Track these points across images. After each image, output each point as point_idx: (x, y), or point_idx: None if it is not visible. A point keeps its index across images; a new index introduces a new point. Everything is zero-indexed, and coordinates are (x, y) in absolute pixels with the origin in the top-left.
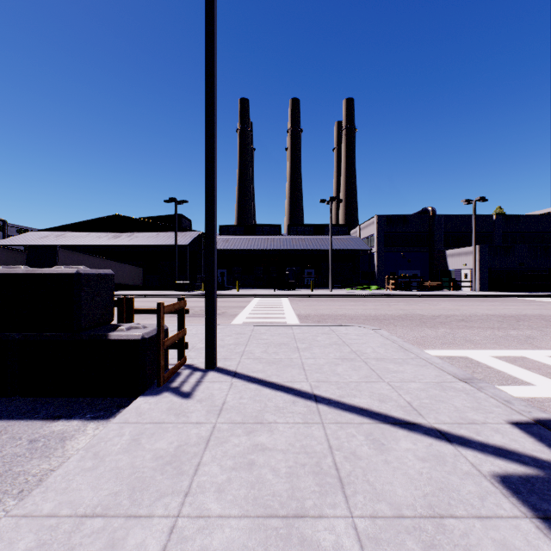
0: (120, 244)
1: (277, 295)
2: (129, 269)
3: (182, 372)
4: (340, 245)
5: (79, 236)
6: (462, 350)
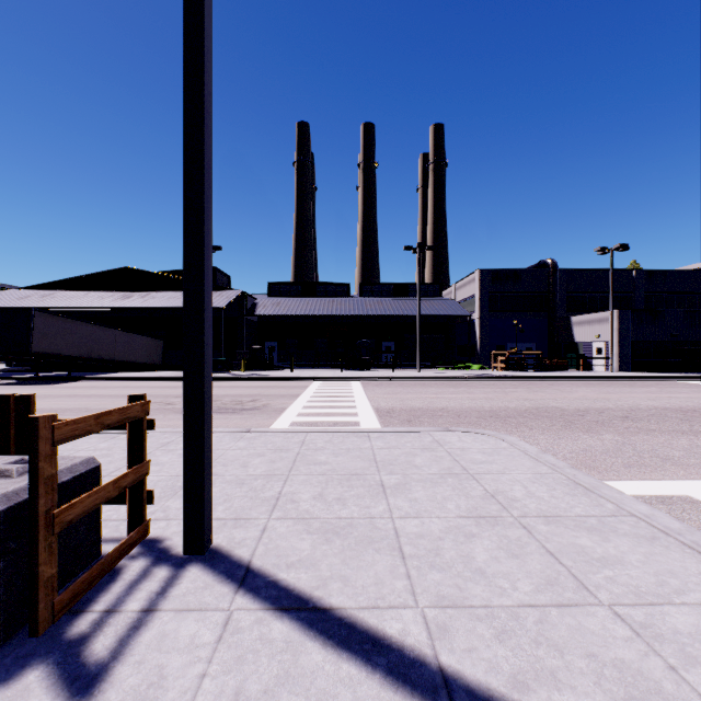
0: (128, 306)
1: (345, 378)
2: (143, 342)
3: (124, 568)
4: (430, 310)
5: (74, 296)
6: (672, 482)
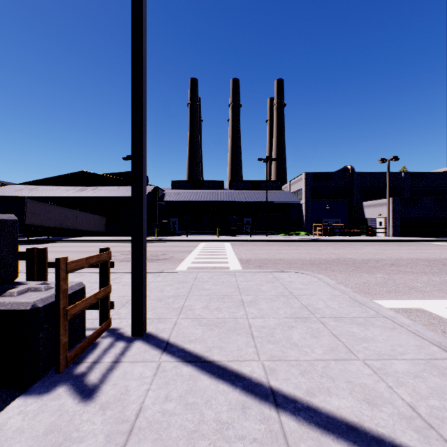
0: (84, 196)
1: (221, 240)
2: (93, 218)
3: (100, 342)
4: (274, 198)
5: (50, 189)
6: (413, 300)
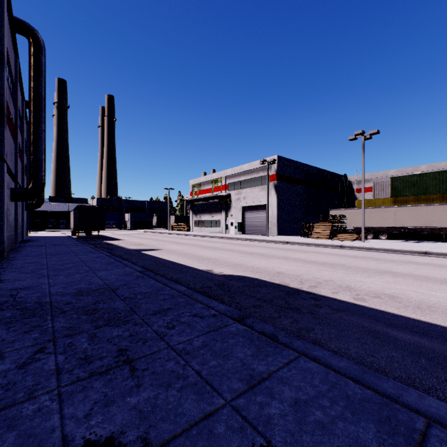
0: None
1: (41, 231)
2: None
3: None
4: None
5: None
6: None
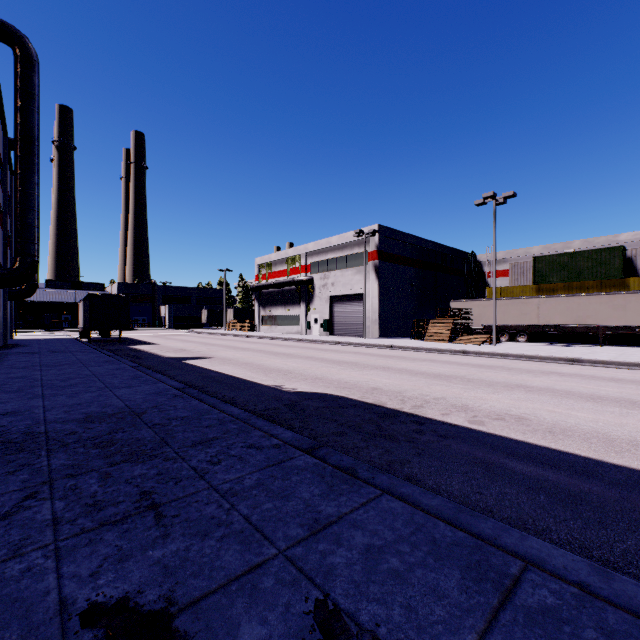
0: None
1: (33, 331)
2: None
3: None
4: None
5: None
6: None
